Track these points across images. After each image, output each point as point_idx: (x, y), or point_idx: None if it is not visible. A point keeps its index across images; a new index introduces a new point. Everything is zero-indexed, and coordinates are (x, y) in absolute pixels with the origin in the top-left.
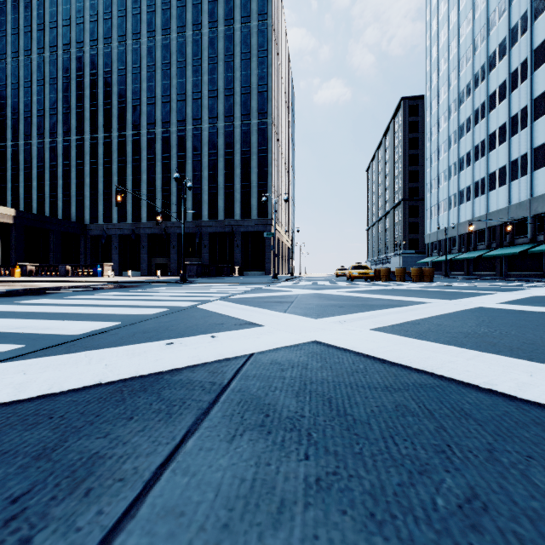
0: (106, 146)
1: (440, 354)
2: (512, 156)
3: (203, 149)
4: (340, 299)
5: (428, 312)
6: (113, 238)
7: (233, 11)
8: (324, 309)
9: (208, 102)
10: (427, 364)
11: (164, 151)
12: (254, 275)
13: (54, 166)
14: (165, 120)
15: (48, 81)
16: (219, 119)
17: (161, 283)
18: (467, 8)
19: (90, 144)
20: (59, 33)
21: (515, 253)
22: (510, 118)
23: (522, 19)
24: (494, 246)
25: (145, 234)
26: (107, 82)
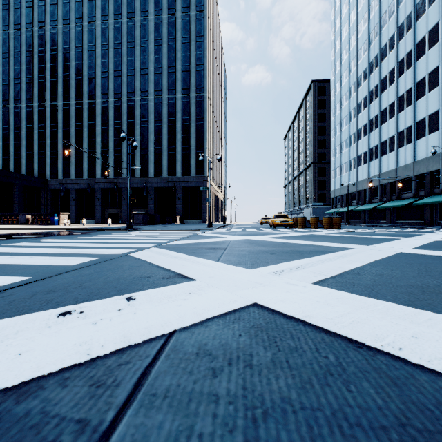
0: (64, 112)
1: (426, 328)
2: (399, 128)
3: (149, 117)
4: (269, 245)
5: (360, 259)
6: (71, 192)
7: (175, 2)
8: (257, 256)
9: (154, 77)
10: (427, 354)
11: (116, 117)
12: (192, 223)
13: (18, 128)
14: (117, 91)
15: (12, 54)
16: (163, 92)
17: (109, 230)
18: (363, 10)
19: (51, 110)
20: (22, 13)
21: (402, 205)
22: (398, 98)
23: (407, 18)
24: (385, 200)
25: (99, 188)
26: (66, 57)
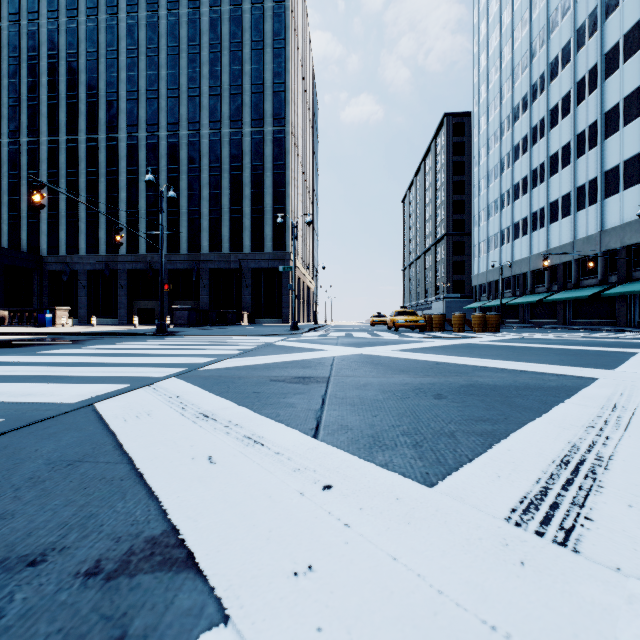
0: (69, 152)
1: None
2: (578, 181)
3: (201, 161)
4: (412, 368)
5: None
6: (80, 275)
7: None
8: (410, 408)
9: (208, 101)
10: None
11: (150, 162)
12: (268, 323)
13: None
14: (151, 122)
15: None
16: (223, 124)
17: (127, 335)
18: (522, 7)
19: (48, 149)
20: None
21: (585, 296)
22: (576, 136)
23: (590, 17)
24: (556, 289)
25: (124, 270)
26: (72, 67)
